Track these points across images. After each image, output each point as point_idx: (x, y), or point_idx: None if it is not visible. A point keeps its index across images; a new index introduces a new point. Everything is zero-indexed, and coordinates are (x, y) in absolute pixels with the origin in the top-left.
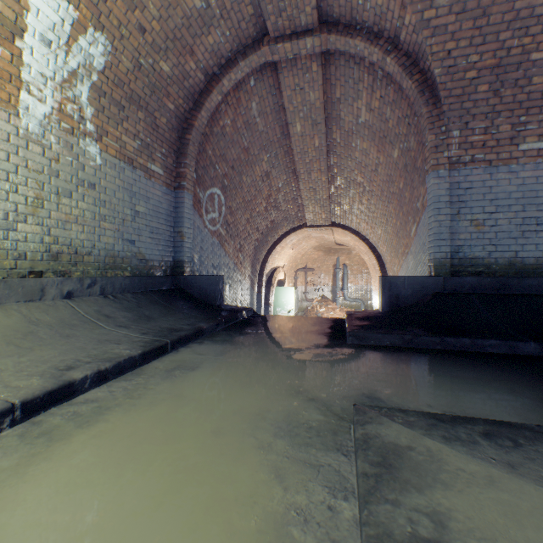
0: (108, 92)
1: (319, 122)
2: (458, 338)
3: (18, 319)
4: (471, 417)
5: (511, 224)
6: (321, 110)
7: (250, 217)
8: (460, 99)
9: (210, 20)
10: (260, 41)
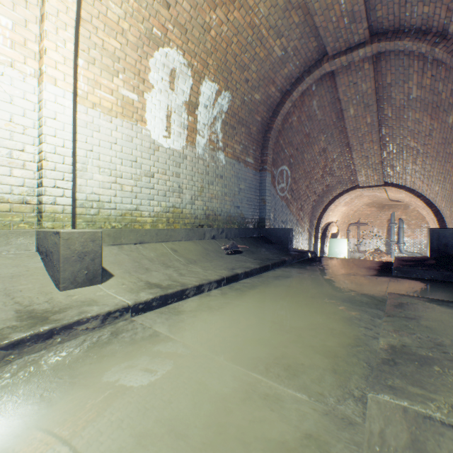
0: (228, 122)
1: (370, 104)
2: None
3: (200, 247)
4: None
5: None
6: (372, 95)
7: (309, 184)
8: None
9: (286, 60)
10: (320, 60)
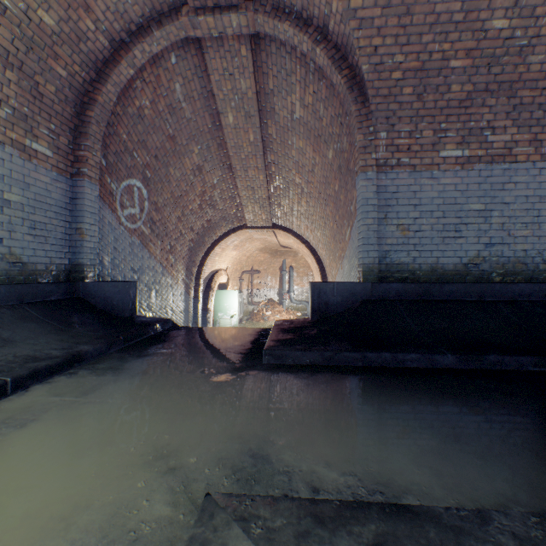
0: None
1: (253, 115)
2: (379, 353)
3: None
4: (364, 504)
5: (433, 230)
6: (255, 101)
7: (182, 215)
8: (387, 100)
9: None
10: (178, 10)
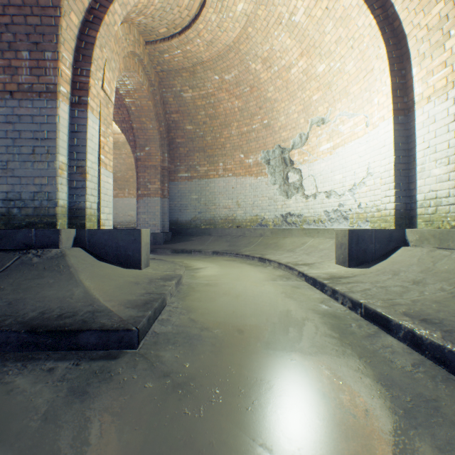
0: None
1: None
2: None
3: None
4: (53, 328)
5: None
6: None
7: None
8: None
9: None
10: None
